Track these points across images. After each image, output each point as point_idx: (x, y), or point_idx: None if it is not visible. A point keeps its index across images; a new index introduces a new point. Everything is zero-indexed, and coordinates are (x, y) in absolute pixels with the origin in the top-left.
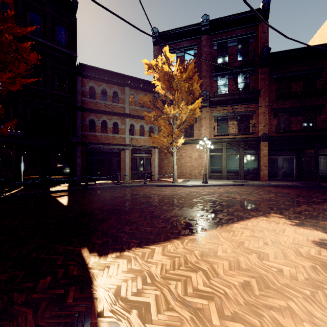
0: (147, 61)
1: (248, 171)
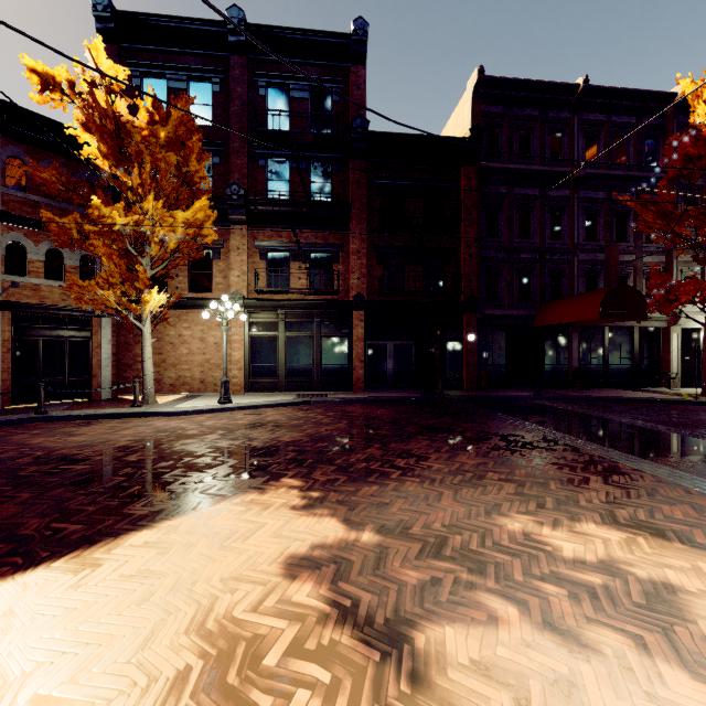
0: (34, 63)
1: (331, 373)
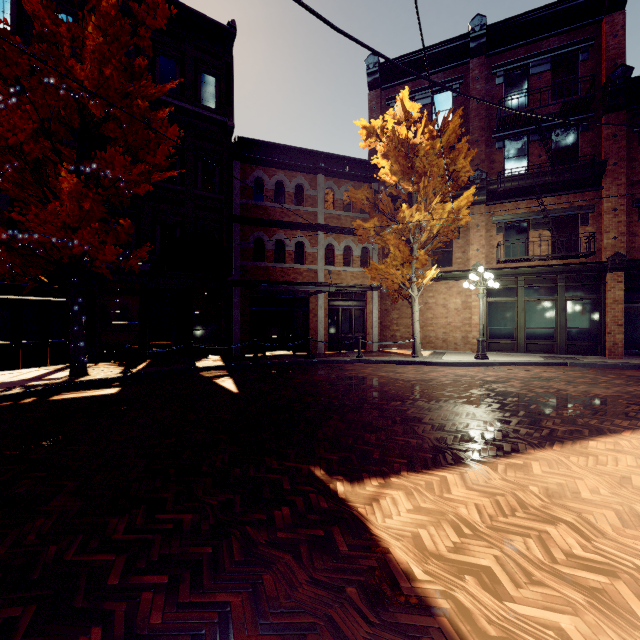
0: (365, 122)
1: (576, 336)
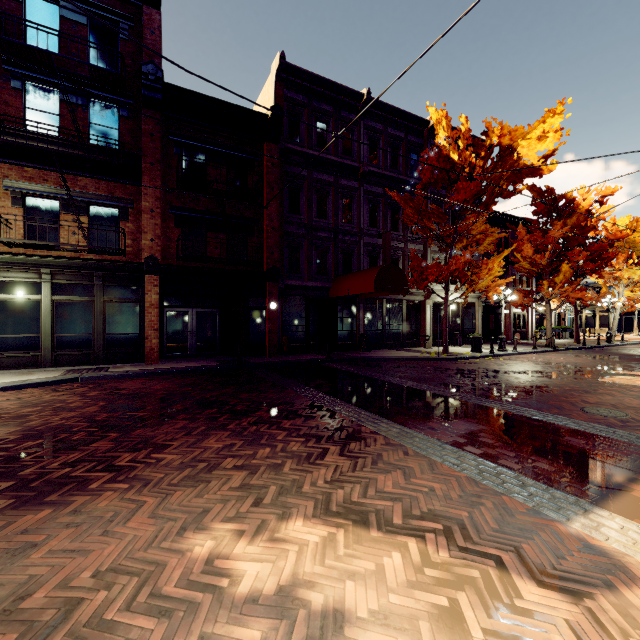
0: None
1: (117, 343)
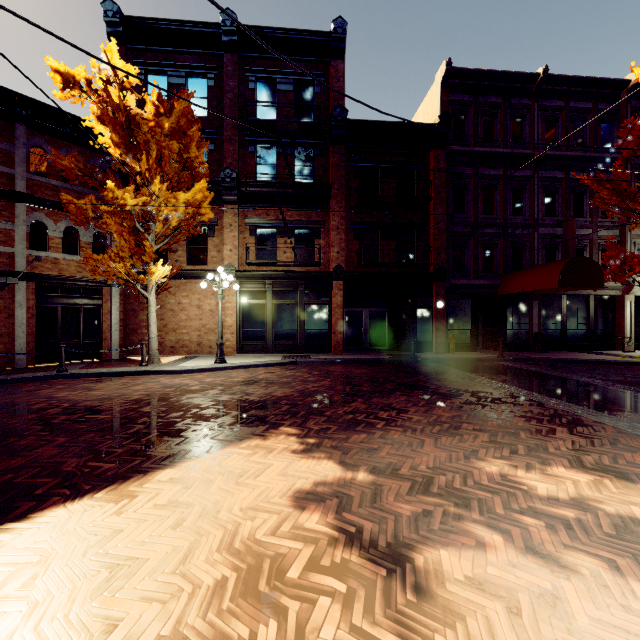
0: (58, 64)
1: (313, 336)
